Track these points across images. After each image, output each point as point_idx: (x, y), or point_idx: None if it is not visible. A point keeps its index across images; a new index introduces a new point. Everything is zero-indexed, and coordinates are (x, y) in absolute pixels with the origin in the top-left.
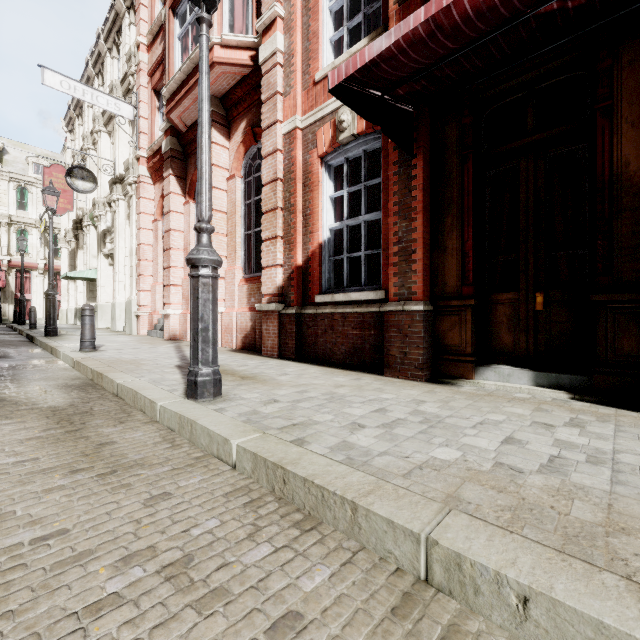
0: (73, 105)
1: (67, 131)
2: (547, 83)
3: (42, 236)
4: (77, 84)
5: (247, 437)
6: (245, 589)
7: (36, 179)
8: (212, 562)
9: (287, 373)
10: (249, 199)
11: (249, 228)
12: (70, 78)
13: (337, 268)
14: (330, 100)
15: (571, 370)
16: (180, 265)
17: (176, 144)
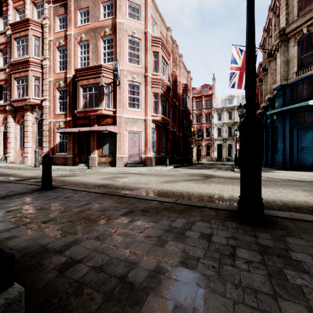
0: None
1: None
2: None
3: None
4: None
5: None
6: None
7: None
8: None
9: None
10: (39, 129)
11: (39, 136)
12: None
13: (60, 148)
14: (58, 119)
15: None
16: (13, 142)
17: (12, 108)
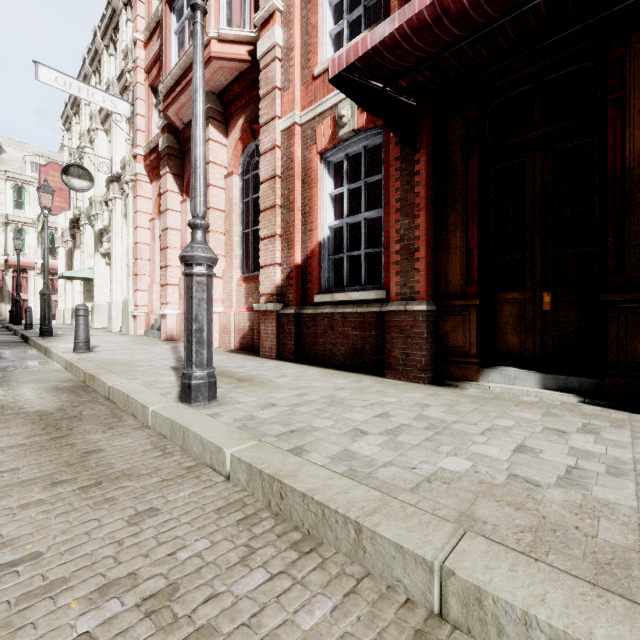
0: (70, 103)
1: (64, 129)
2: (555, 75)
3: (39, 235)
4: (73, 80)
5: (242, 445)
6: (235, 627)
7: (33, 178)
8: (199, 593)
9: (285, 375)
10: (247, 197)
11: (247, 227)
12: (65, 74)
13: (337, 267)
14: (330, 95)
15: (580, 372)
16: (177, 264)
17: (173, 141)
